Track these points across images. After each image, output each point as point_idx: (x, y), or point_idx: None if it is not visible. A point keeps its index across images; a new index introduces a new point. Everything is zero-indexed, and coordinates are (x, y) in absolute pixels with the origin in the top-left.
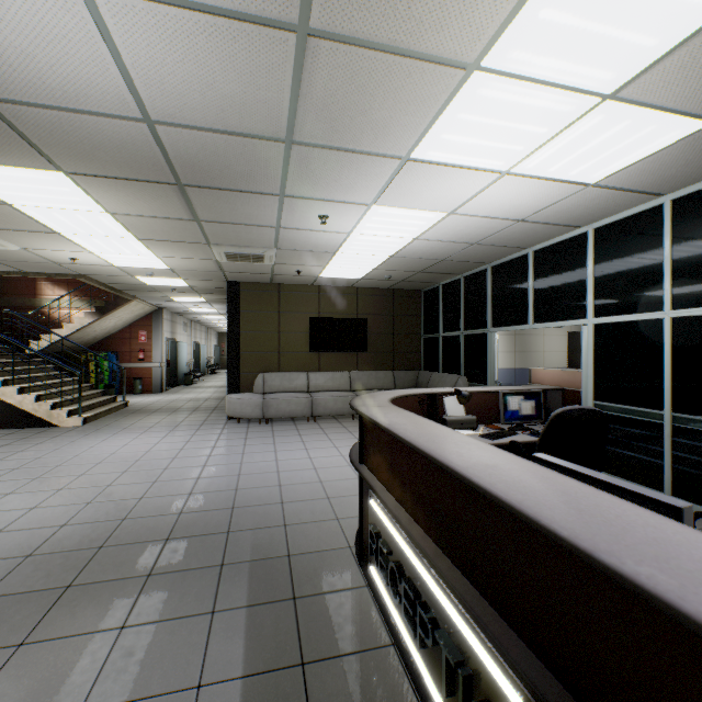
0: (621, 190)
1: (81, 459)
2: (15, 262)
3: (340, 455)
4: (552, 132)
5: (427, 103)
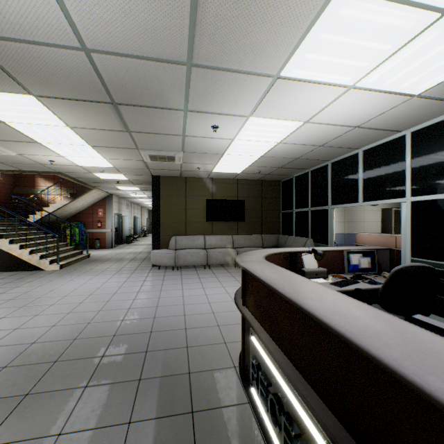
0: (438, 100)
1: (54, 293)
2: (16, 164)
3: (226, 293)
4: (394, 48)
5: (296, 24)
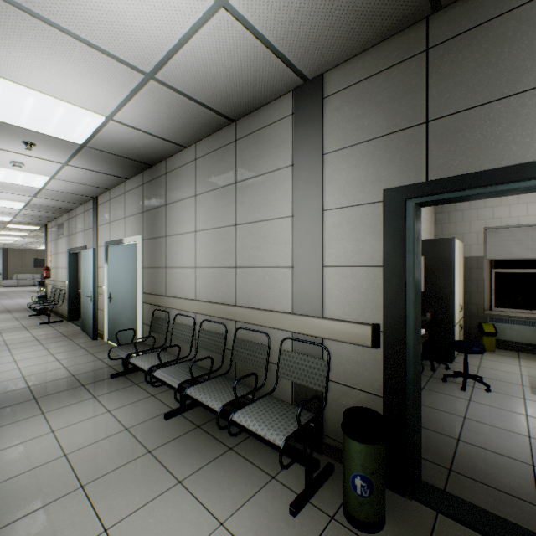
0: None
1: None
2: None
3: None
4: None
5: None
